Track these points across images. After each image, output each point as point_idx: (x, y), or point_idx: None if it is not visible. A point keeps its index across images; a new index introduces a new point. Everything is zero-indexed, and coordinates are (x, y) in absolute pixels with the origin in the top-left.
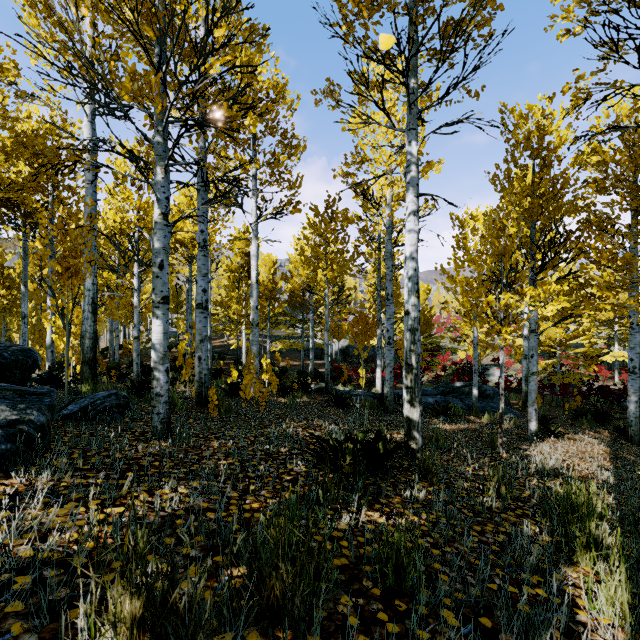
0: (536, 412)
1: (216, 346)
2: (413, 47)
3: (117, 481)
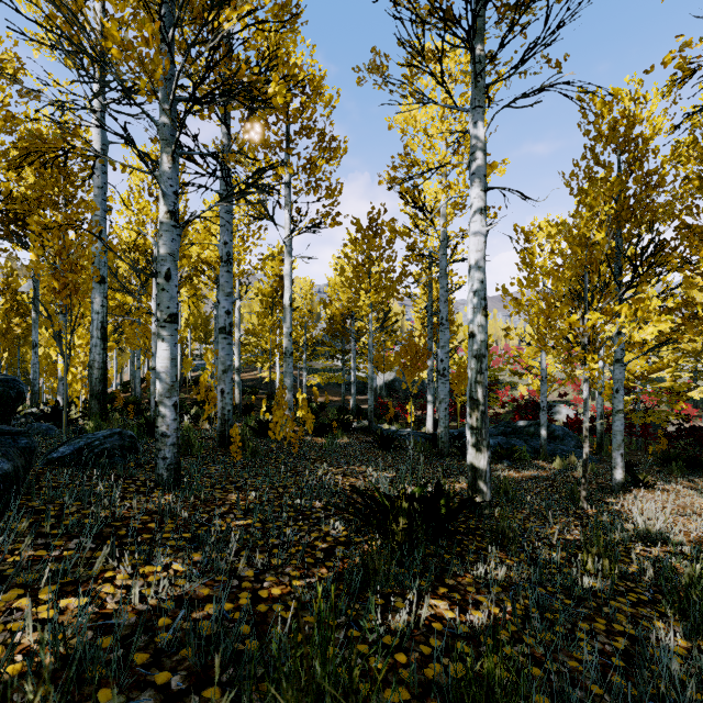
0: (622, 458)
1: (248, 379)
2: (479, 5)
3: (92, 553)
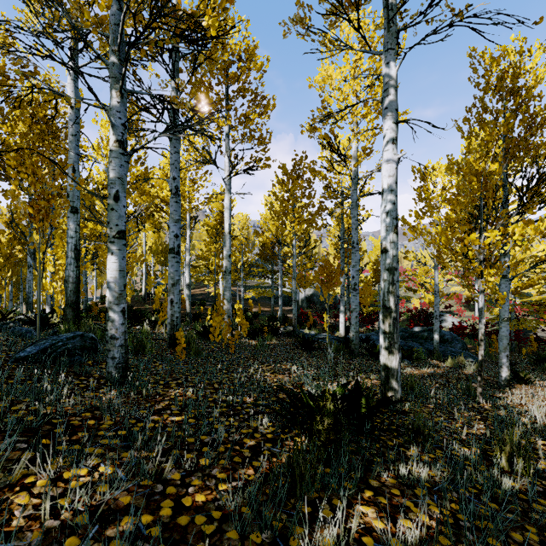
0: (508, 358)
1: (198, 294)
2: None
3: (20, 454)
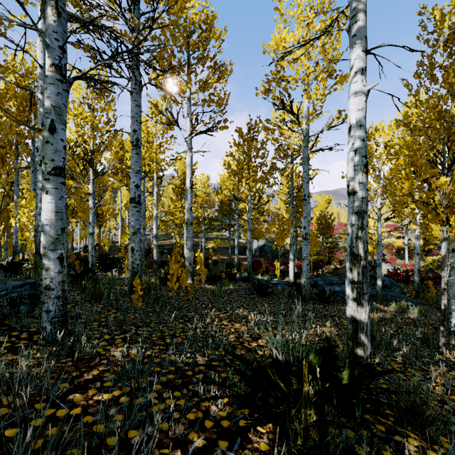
0: None
1: (167, 244)
2: None
3: None
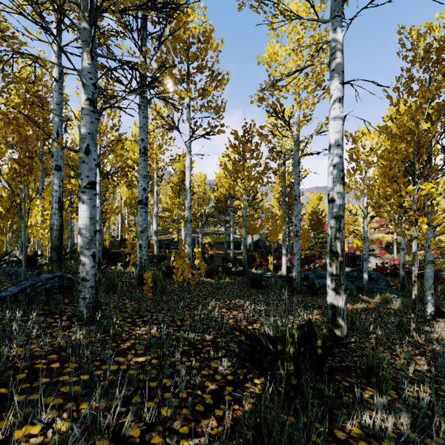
0: (432, 296)
1: (164, 239)
2: None
3: None
